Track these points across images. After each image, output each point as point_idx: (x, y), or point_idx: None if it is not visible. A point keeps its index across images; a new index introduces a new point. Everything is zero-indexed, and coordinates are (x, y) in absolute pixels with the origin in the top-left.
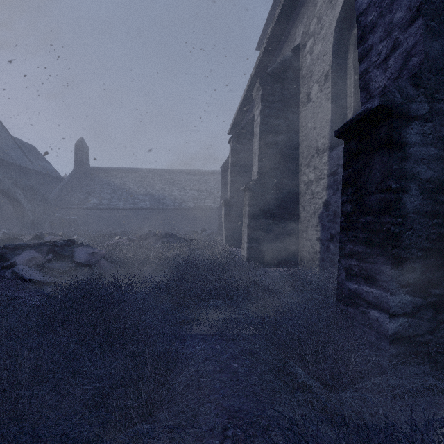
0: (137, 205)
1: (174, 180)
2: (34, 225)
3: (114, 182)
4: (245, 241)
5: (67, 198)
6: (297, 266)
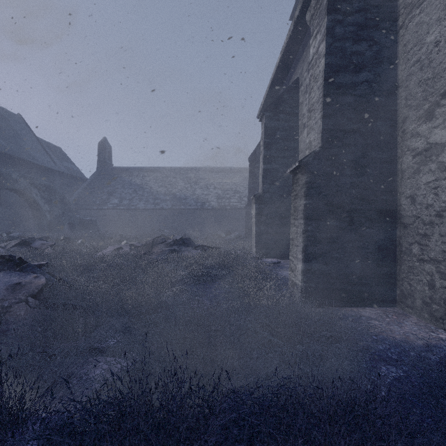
0: (158, 205)
1: (197, 178)
2: (51, 226)
3: (135, 182)
4: (299, 258)
5: (89, 198)
6: (394, 304)
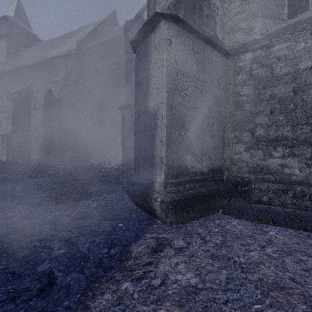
0: None
1: None
2: None
3: None
4: (5, 156)
5: None
6: None
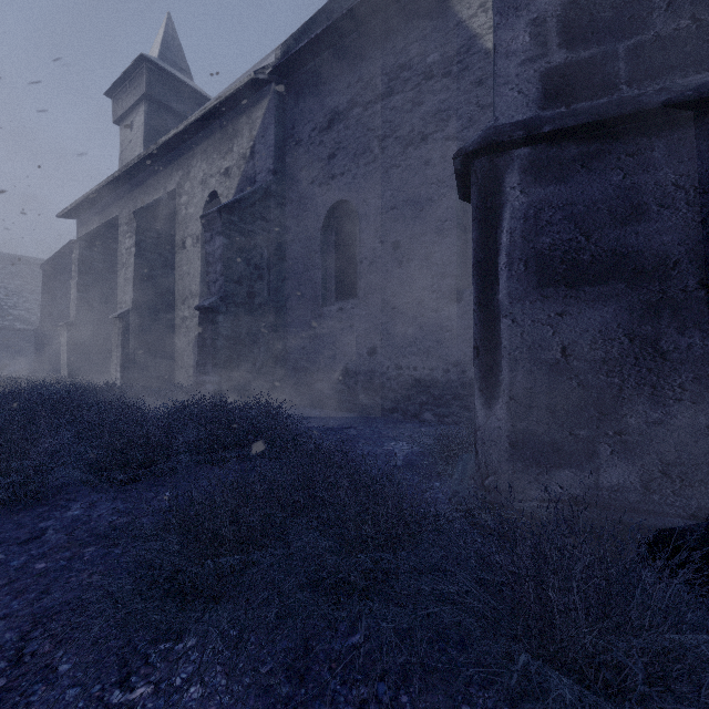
0: None
1: None
2: None
3: None
4: (119, 370)
5: None
6: None
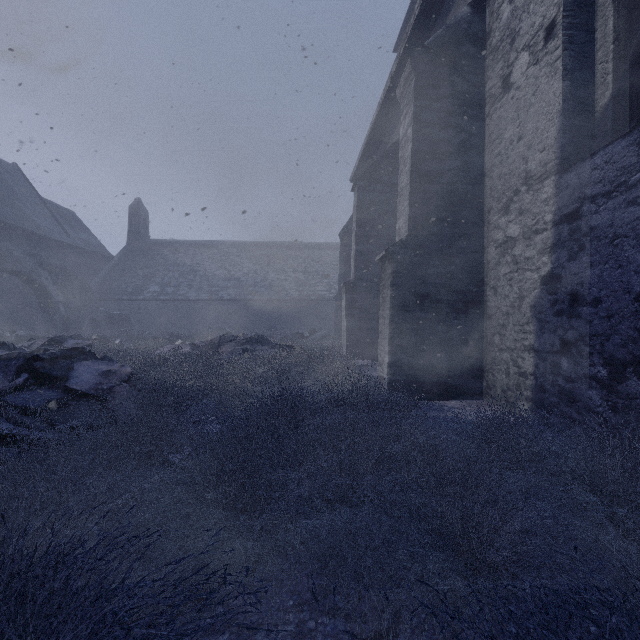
0: (216, 295)
1: (270, 257)
2: (67, 323)
3: (183, 262)
4: (386, 350)
5: (117, 284)
6: (482, 396)
